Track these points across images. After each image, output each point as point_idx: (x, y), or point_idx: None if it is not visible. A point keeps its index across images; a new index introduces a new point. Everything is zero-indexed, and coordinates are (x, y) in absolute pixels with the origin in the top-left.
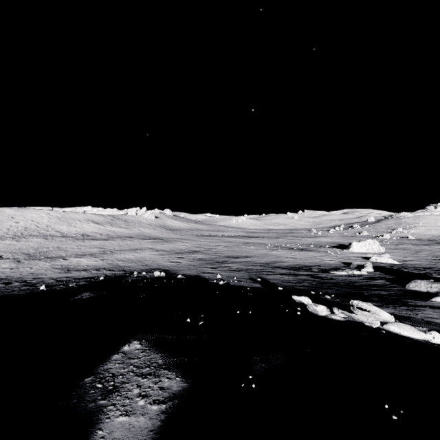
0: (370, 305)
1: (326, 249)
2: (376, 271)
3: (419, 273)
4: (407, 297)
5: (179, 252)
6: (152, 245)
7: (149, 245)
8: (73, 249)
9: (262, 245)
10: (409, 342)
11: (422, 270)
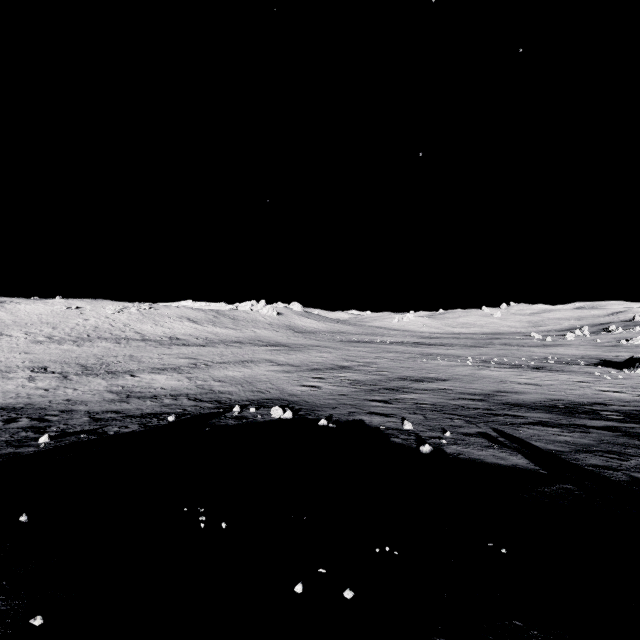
0: None
1: (587, 369)
2: None
3: None
4: None
5: (315, 368)
6: (271, 354)
7: (267, 356)
8: (151, 360)
9: (457, 358)
10: None
11: None
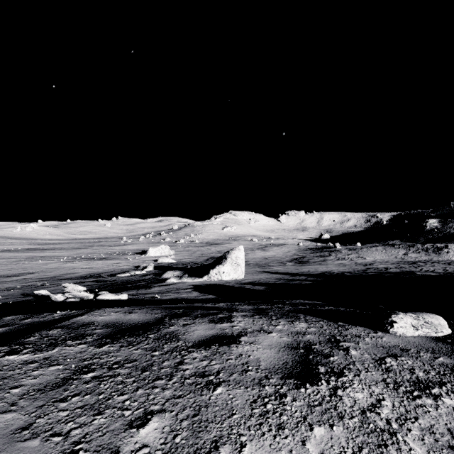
0: (71, 284)
1: (128, 256)
2: (155, 269)
3: (181, 267)
4: (154, 283)
5: None
6: None
7: None
8: None
9: (57, 258)
10: (104, 301)
11: (185, 265)
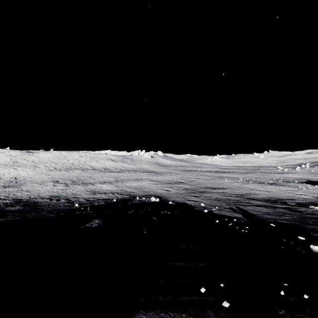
0: None
1: (297, 184)
2: None
3: None
4: None
5: (168, 183)
6: (149, 176)
7: (147, 177)
8: (99, 178)
9: (235, 179)
10: None
11: None
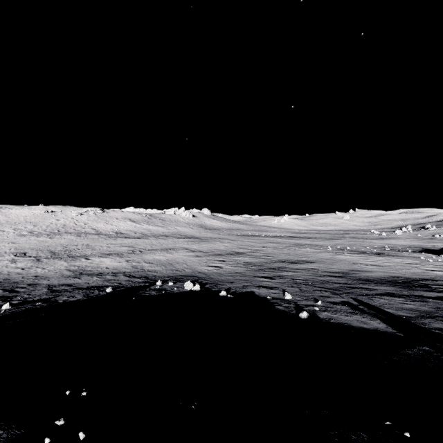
0: None
1: (414, 255)
2: None
3: None
4: None
5: (218, 254)
6: (187, 244)
7: (184, 245)
8: (101, 248)
9: (320, 247)
10: None
11: None
